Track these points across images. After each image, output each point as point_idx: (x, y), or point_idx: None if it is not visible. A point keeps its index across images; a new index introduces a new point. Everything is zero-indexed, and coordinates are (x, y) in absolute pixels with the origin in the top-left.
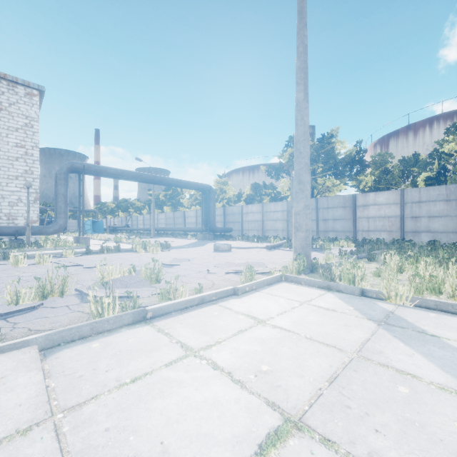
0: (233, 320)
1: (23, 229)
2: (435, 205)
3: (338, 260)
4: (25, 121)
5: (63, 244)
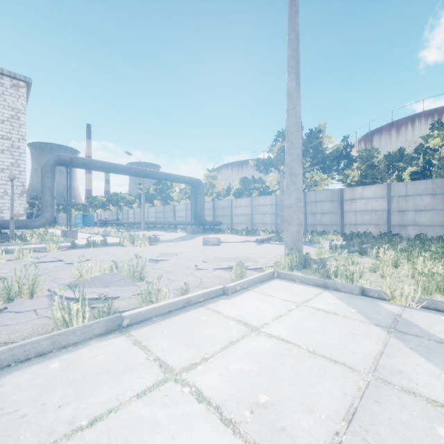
0: (222, 327)
1: (7, 223)
2: (422, 199)
3: (329, 254)
4: (11, 112)
5: (49, 238)
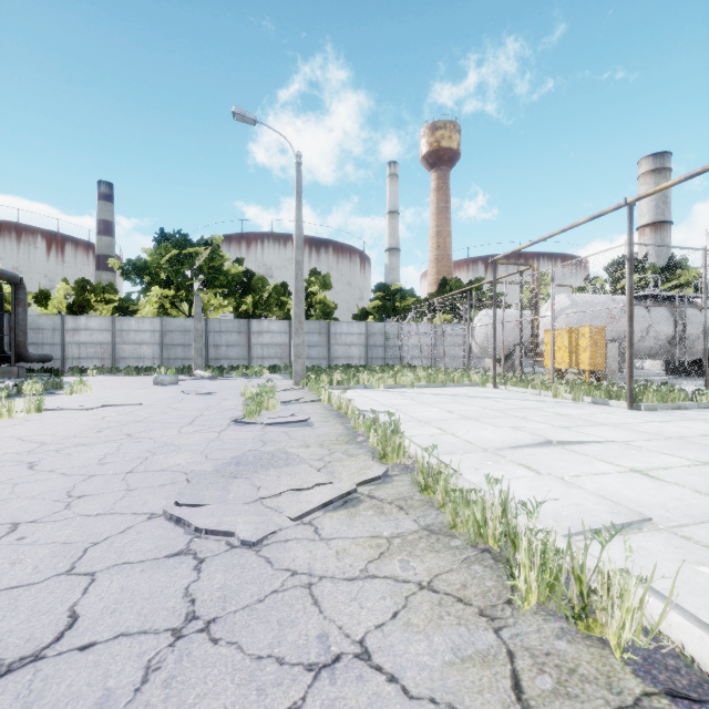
0: (358, 397)
1: None
2: (313, 336)
3: None
4: None
5: None
